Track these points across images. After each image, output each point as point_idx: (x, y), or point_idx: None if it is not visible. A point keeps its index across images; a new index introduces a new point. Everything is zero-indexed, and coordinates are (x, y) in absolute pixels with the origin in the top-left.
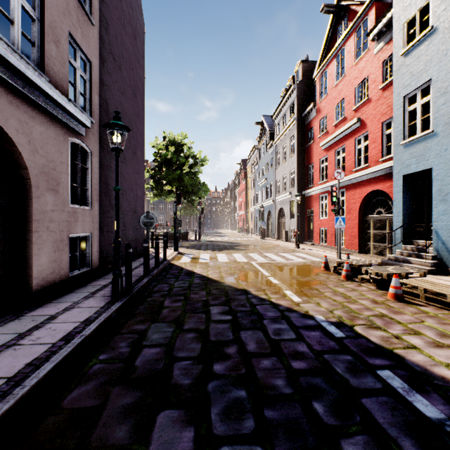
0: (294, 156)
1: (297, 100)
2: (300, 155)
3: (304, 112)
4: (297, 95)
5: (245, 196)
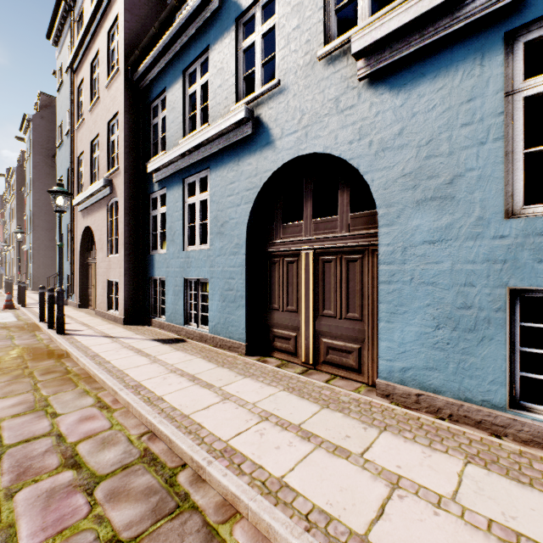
0: (16, 220)
1: (16, 179)
2: (20, 220)
3: (22, 190)
4: (16, 175)
5: (3, 239)
